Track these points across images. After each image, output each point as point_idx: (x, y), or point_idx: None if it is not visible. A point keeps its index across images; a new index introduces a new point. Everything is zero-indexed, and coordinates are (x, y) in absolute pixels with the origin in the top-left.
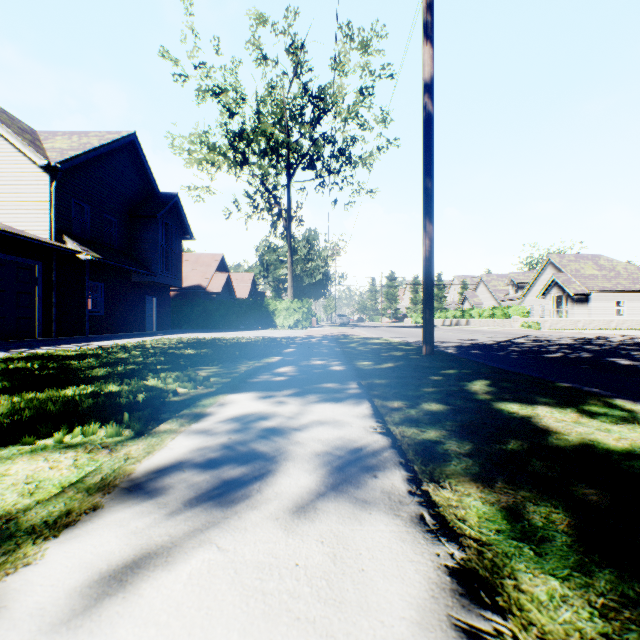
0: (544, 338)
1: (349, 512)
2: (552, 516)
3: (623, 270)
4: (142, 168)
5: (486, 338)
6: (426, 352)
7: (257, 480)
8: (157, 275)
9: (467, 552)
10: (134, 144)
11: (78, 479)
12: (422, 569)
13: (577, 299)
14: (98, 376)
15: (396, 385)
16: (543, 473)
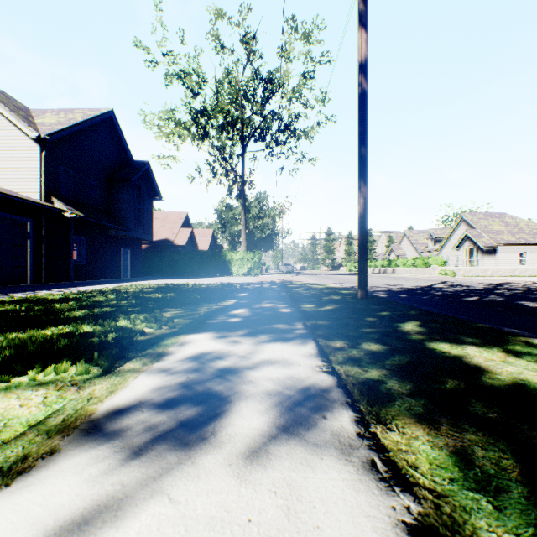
0: (460, 284)
1: (301, 457)
2: (502, 462)
3: (525, 226)
4: (119, 140)
5: (410, 284)
6: (361, 296)
7: (211, 421)
8: (131, 230)
9: (423, 505)
10: (112, 120)
11: (40, 420)
12: (379, 526)
13: (486, 251)
14: (76, 317)
15: (337, 326)
16: (484, 414)
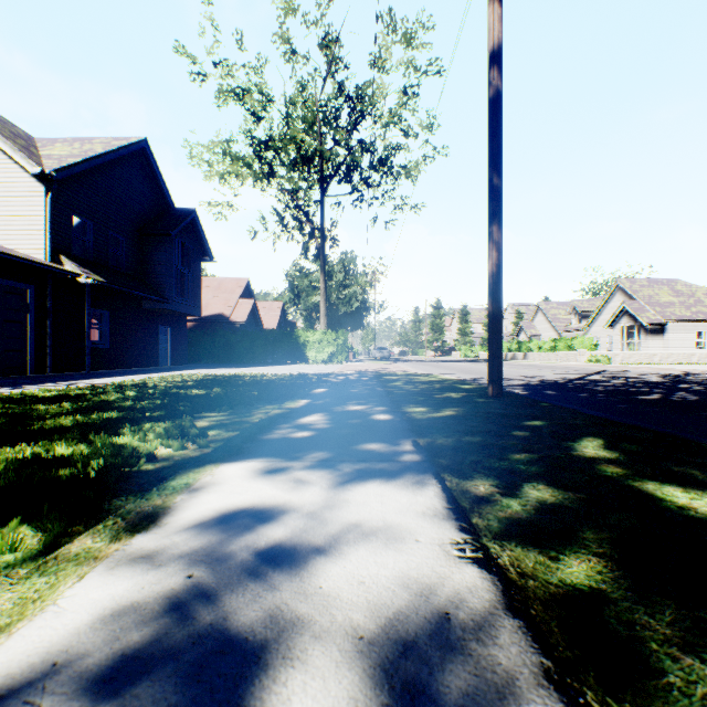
0: (623, 375)
1: None
2: None
3: (704, 296)
4: (155, 180)
5: (554, 375)
6: (493, 394)
7: None
8: (171, 302)
9: None
10: (145, 152)
11: None
12: None
13: (651, 329)
14: (58, 429)
15: (470, 447)
16: None
